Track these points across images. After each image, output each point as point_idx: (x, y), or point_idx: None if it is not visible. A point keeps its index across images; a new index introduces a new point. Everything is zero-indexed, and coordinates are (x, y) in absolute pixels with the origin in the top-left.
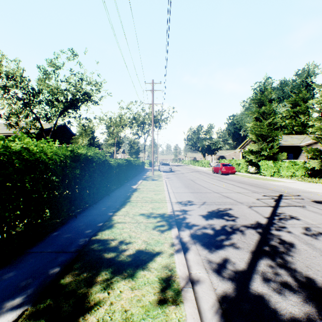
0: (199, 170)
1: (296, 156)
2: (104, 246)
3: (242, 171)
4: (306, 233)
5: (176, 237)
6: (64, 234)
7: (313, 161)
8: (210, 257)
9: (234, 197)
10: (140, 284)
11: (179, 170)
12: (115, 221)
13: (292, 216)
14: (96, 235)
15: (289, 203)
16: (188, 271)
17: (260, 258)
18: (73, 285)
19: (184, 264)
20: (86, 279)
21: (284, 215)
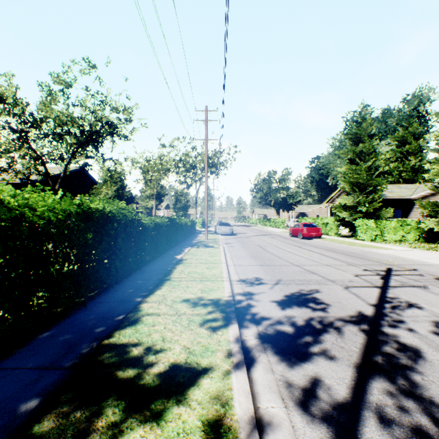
0: (271, 232)
1: (406, 213)
2: (120, 357)
3: (330, 233)
4: (436, 331)
5: (236, 340)
6: (60, 334)
7: (431, 220)
8: (289, 377)
9: (322, 272)
10: (169, 435)
11: (243, 233)
12: (143, 312)
13: (410, 303)
14: (110, 337)
15: (403, 281)
16: (254, 404)
17: (371, 379)
18: (53, 437)
19: (247, 392)
20: (78, 425)
21: (399, 301)
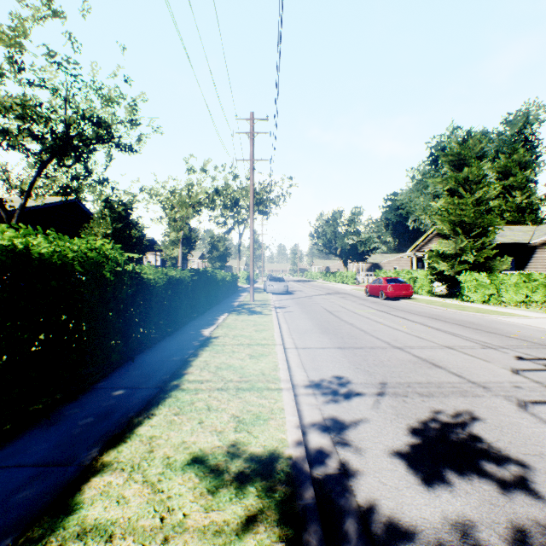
0: (339, 290)
1: (521, 264)
2: None
3: (421, 292)
4: None
5: None
6: None
7: None
8: None
9: (450, 364)
10: None
11: (302, 291)
12: (73, 521)
13: None
14: None
15: None
16: None
17: None
18: None
19: None
20: None
21: None
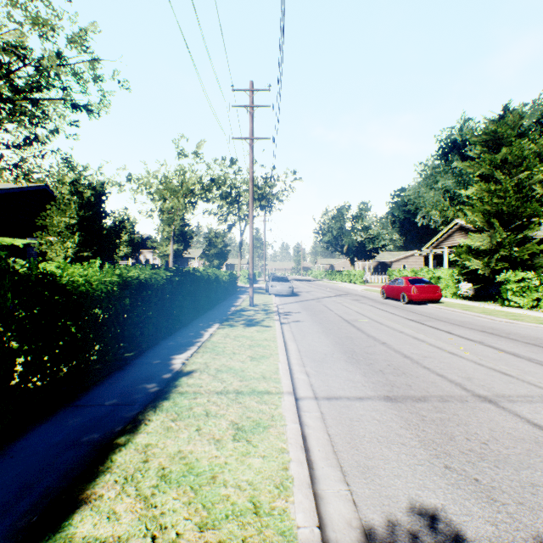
0: (348, 290)
1: None
2: None
3: (445, 294)
4: None
5: None
6: None
7: None
8: None
9: None
10: None
11: (308, 291)
12: None
13: None
14: None
15: None
16: None
17: None
18: None
19: None
20: None
21: None
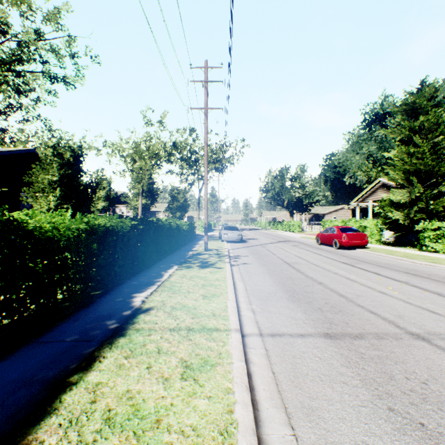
0: (288, 237)
1: None
2: None
3: (370, 240)
4: None
5: None
6: None
7: None
8: None
9: None
10: None
11: (254, 238)
12: None
13: None
14: None
15: None
16: None
17: None
18: None
19: None
20: None
21: None
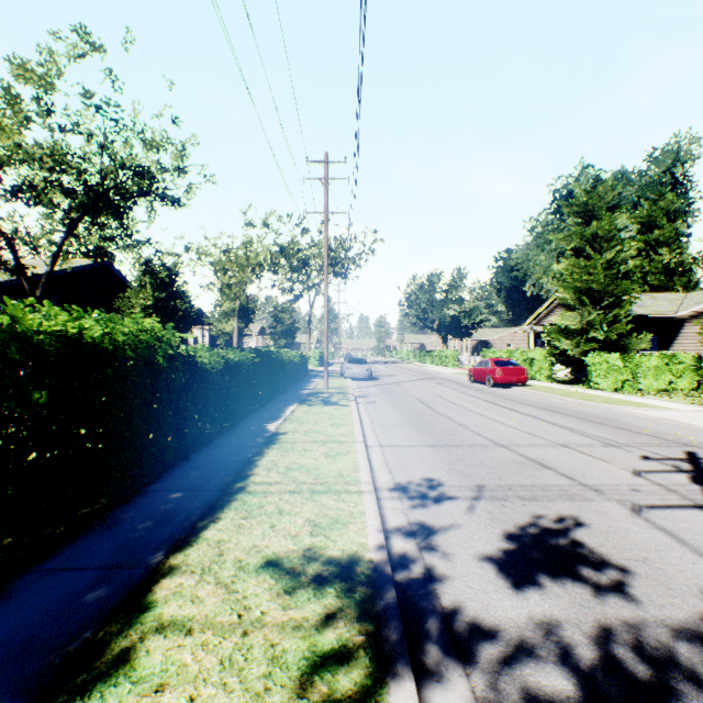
0: (436, 374)
1: (666, 342)
2: None
3: (539, 377)
4: None
5: None
6: None
7: None
8: None
9: (561, 464)
10: None
11: (389, 375)
12: (149, 617)
13: None
14: None
15: None
16: None
17: None
18: None
19: None
20: None
21: None
